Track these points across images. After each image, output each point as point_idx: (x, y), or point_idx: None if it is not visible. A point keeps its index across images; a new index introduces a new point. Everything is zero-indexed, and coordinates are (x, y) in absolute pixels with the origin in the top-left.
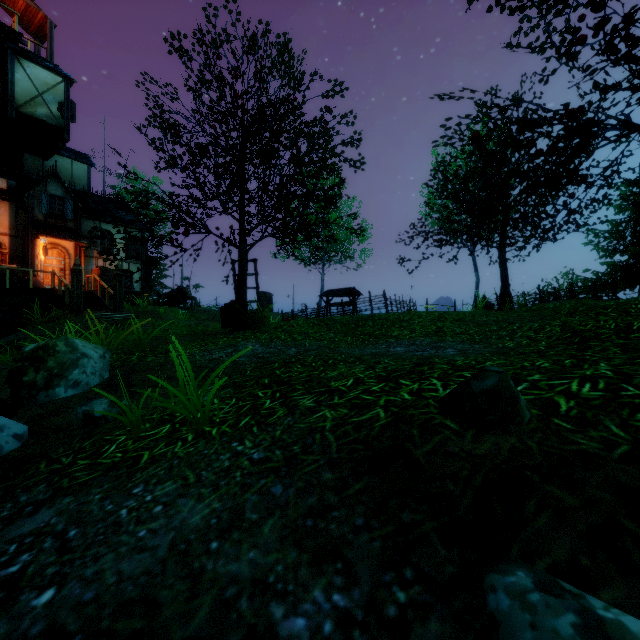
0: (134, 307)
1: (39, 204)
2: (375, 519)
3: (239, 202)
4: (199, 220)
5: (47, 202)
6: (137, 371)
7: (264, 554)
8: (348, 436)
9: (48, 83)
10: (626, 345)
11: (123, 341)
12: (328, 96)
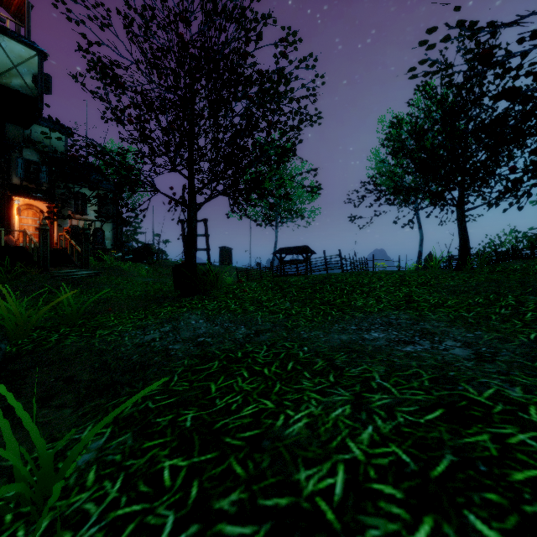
0: (100, 263)
1: (15, 168)
2: None
3: (188, 158)
4: (145, 178)
5: (23, 166)
6: (41, 364)
7: None
8: None
9: (22, 56)
10: None
11: (50, 313)
12: (283, 39)
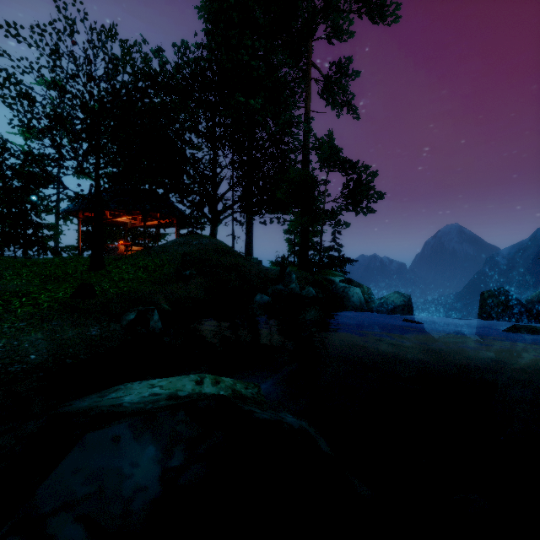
0: None
1: None
2: (88, 318)
3: None
4: None
5: None
6: None
7: (73, 331)
8: (53, 310)
9: None
10: (79, 279)
11: None
12: None
